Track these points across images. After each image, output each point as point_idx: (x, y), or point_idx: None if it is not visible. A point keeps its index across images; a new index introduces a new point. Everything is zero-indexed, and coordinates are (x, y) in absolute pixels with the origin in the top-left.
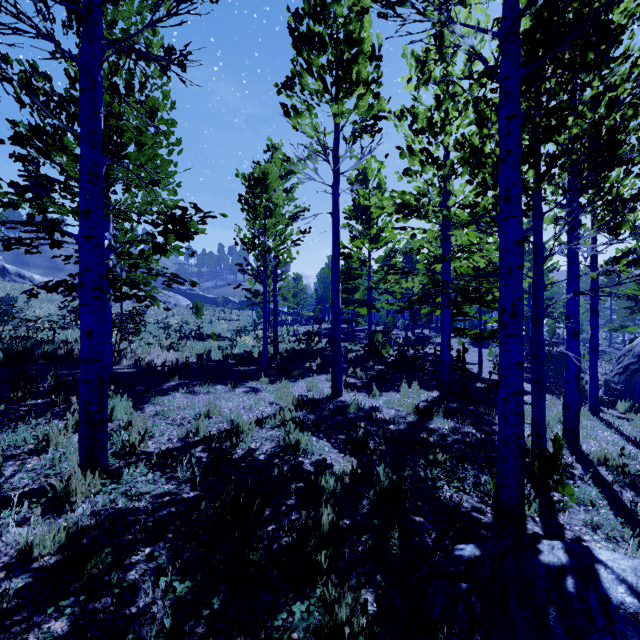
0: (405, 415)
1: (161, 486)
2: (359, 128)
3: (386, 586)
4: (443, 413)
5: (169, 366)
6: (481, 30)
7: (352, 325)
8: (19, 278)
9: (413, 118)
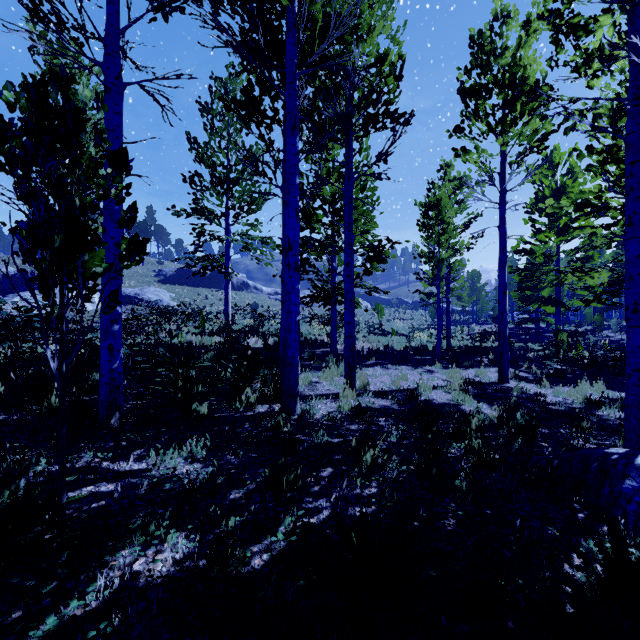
0: (571, 402)
1: (382, 403)
2: (524, 151)
3: (504, 450)
4: (620, 407)
5: (366, 351)
6: (608, 99)
7: (538, 325)
8: (255, 290)
9: (593, 117)
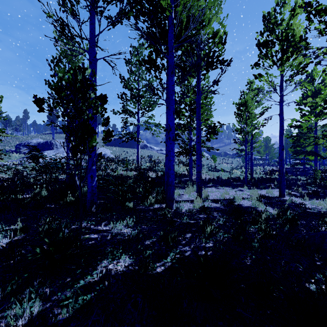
0: (320, 208)
1: (215, 205)
2: (293, 74)
3: (279, 230)
4: None
5: (207, 179)
6: None
7: (304, 166)
8: (150, 148)
9: None
